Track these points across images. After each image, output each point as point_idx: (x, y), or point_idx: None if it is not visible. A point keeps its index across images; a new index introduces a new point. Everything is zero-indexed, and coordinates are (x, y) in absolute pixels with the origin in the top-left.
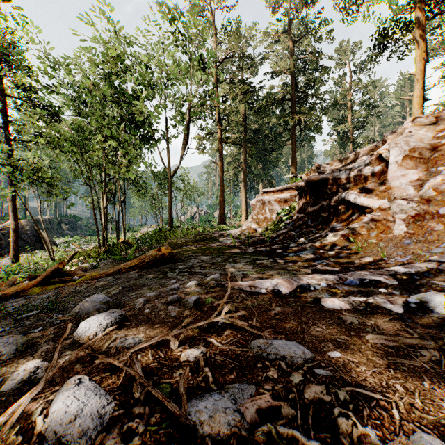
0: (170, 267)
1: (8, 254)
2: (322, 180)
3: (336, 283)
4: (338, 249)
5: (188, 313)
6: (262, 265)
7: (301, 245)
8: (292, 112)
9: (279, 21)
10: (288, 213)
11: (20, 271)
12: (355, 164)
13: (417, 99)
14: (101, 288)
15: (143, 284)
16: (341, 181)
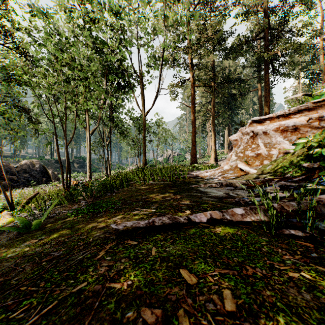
0: None
1: (16, 187)
2: None
3: None
4: None
5: None
6: None
7: None
8: (265, 51)
9: None
10: (305, 145)
11: None
12: None
13: None
14: None
15: None
16: None
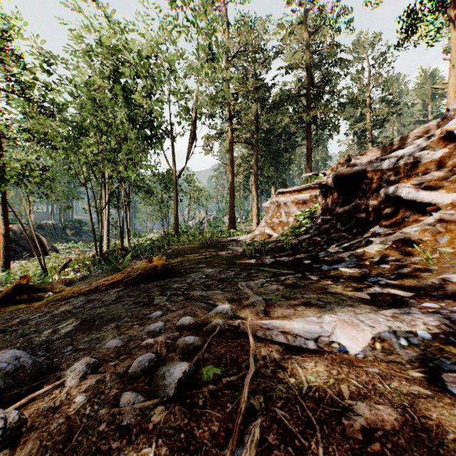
0: (161, 285)
1: None
2: (356, 173)
3: (447, 331)
4: (394, 260)
5: (161, 417)
6: (289, 284)
7: (335, 255)
8: (307, 109)
9: (294, 11)
10: (308, 216)
11: (2, 282)
12: (404, 150)
13: (452, 87)
14: (57, 318)
15: (114, 315)
16: (383, 173)
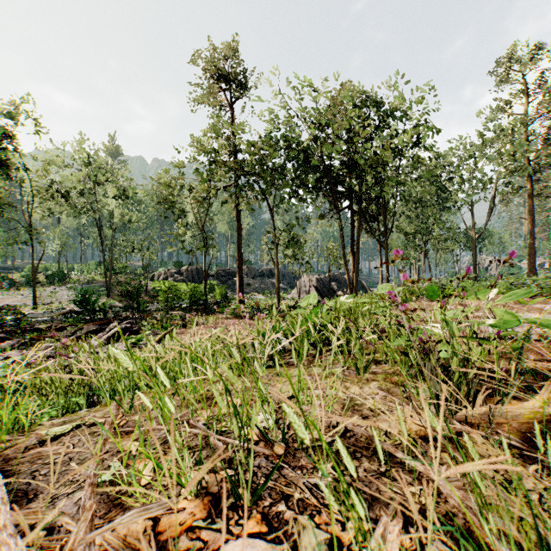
0: None
1: None
2: None
3: None
4: None
5: None
6: None
7: None
8: None
9: None
10: None
11: None
12: None
13: None
14: None
15: None
16: None
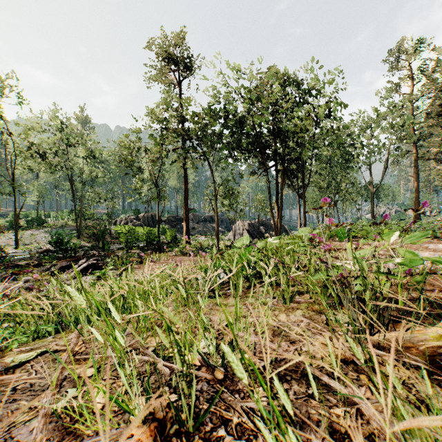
0: None
1: None
2: None
3: None
4: None
5: None
6: None
7: None
8: None
9: None
10: None
11: None
12: None
13: None
14: None
15: None
16: None
